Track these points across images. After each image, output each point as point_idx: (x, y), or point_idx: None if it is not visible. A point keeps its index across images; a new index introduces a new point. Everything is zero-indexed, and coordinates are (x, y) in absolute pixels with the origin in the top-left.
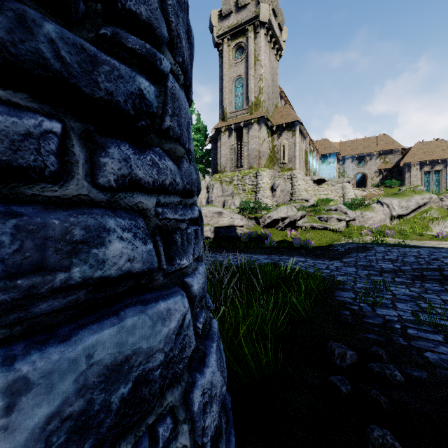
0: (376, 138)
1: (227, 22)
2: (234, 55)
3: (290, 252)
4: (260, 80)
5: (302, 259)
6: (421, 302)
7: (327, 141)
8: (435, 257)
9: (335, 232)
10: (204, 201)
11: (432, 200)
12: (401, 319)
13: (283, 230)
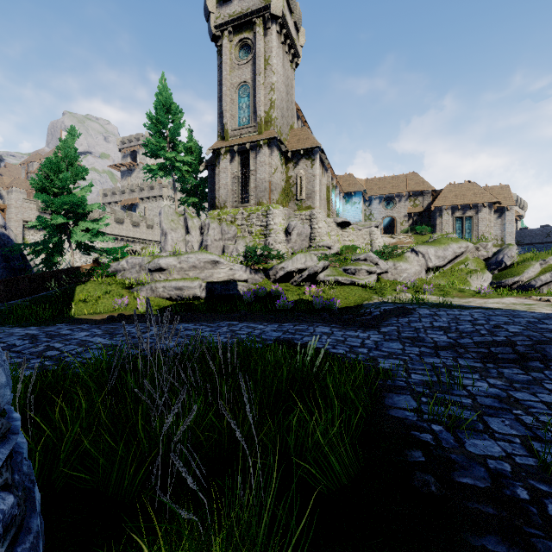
0: (405, 177)
1: (229, 9)
2: (237, 54)
3: (309, 317)
4: (271, 91)
5: (327, 329)
6: (520, 411)
7: (352, 177)
8: (495, 324)
9: (365, 287)
10: (197, 246)
11: (468, 249)
12: (517, 467)
13: (301, 286)
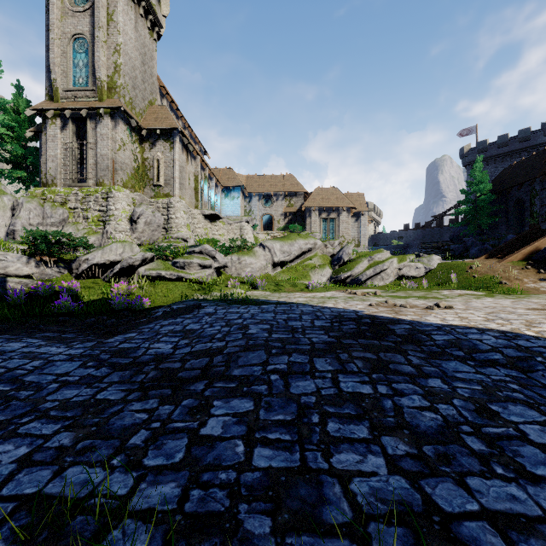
0: (283, 177)
1: None
2: None
3: (71, 323)
4: (115, 52)
5: (25, 344)
6: None
7: (232, 171)
8: (247, 323)
9: (197, 283)
10: (4, 231)
11: (317, 246)
12: None
13: (115, 282)
